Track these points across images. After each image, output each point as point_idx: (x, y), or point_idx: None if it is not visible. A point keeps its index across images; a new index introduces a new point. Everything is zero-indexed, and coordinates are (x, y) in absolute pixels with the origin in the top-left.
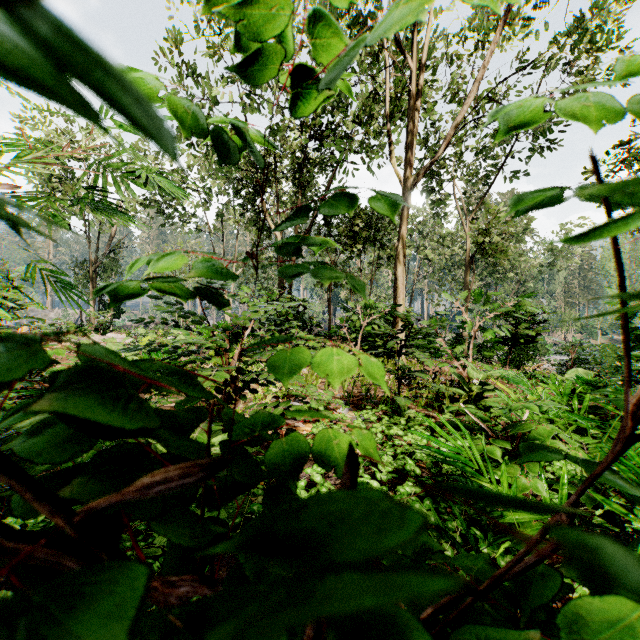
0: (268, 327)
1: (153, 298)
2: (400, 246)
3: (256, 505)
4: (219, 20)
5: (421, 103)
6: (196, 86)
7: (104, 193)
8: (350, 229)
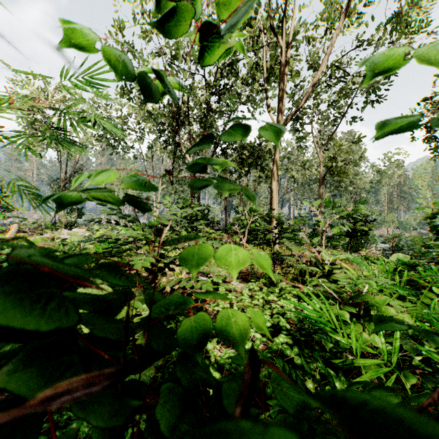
0: (183, 224)
1: (101, 205)
2: (274, 168)
3: (174, 352)
4: (150, 13)
5: (289, 70)
6: (134, 58)
7: (65, 130)
8: (240, 157)
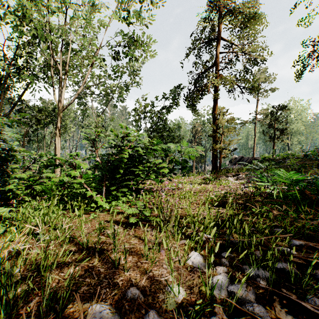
0: None
1: None
2: (57, 133)
3: None
4: None
5: (70, 74)
6: None
7: None
8: (36, 117)
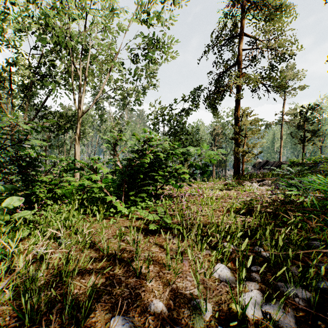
0: None
1: None
2: (77, 137)
3: None
4: None
5: (89, 80)
6: None
7: None
8: (57, 123)
